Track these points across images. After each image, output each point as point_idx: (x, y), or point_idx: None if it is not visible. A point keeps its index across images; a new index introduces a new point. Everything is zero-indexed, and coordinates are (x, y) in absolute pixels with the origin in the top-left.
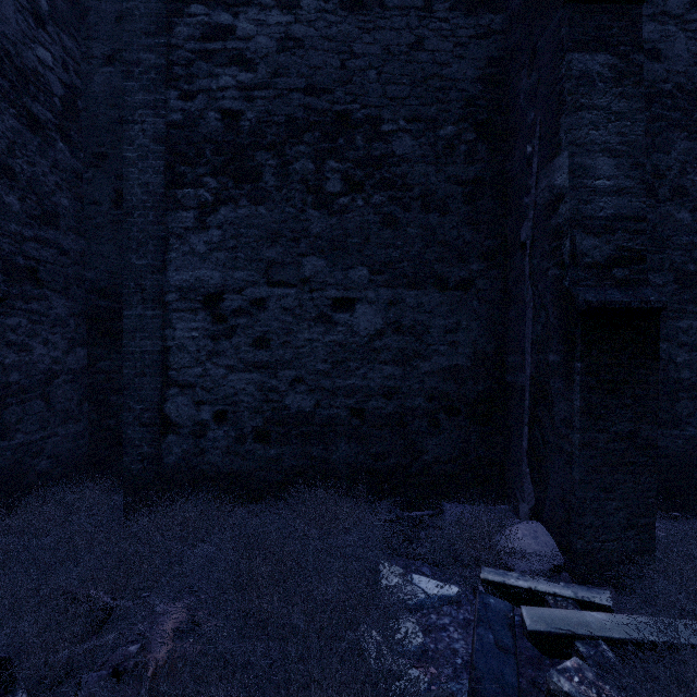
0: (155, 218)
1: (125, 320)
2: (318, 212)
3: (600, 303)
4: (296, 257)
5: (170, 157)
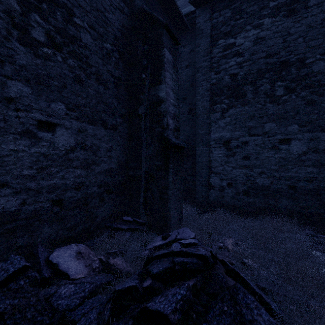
0: (206, 117)
1: (197, 151)
2: (272, 105)
3: None
4: (261, 124)
5: (211, 95)
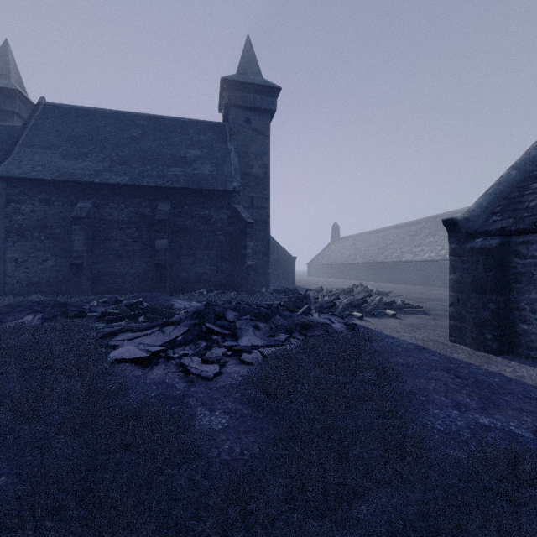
0: (3, 244)
1: None
2: (40, 243)
3: (71, 263)
4: (35, 252)
5: (7, 232)
